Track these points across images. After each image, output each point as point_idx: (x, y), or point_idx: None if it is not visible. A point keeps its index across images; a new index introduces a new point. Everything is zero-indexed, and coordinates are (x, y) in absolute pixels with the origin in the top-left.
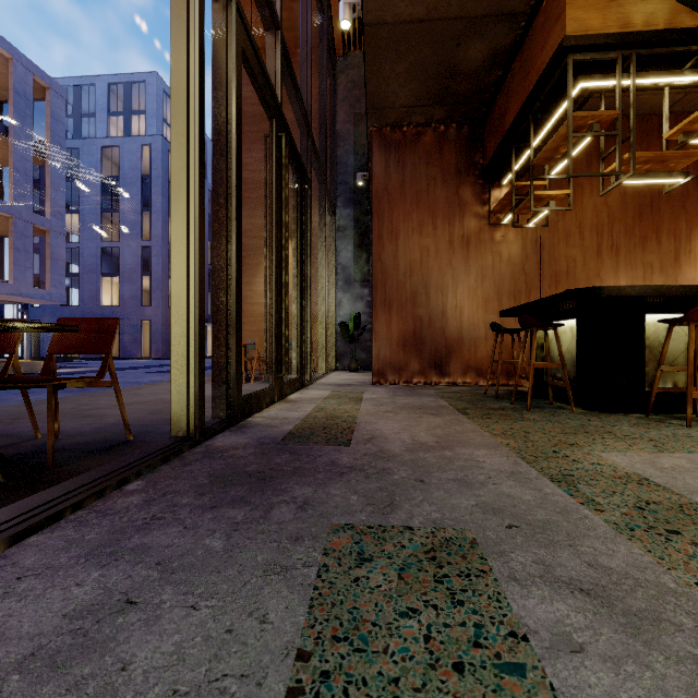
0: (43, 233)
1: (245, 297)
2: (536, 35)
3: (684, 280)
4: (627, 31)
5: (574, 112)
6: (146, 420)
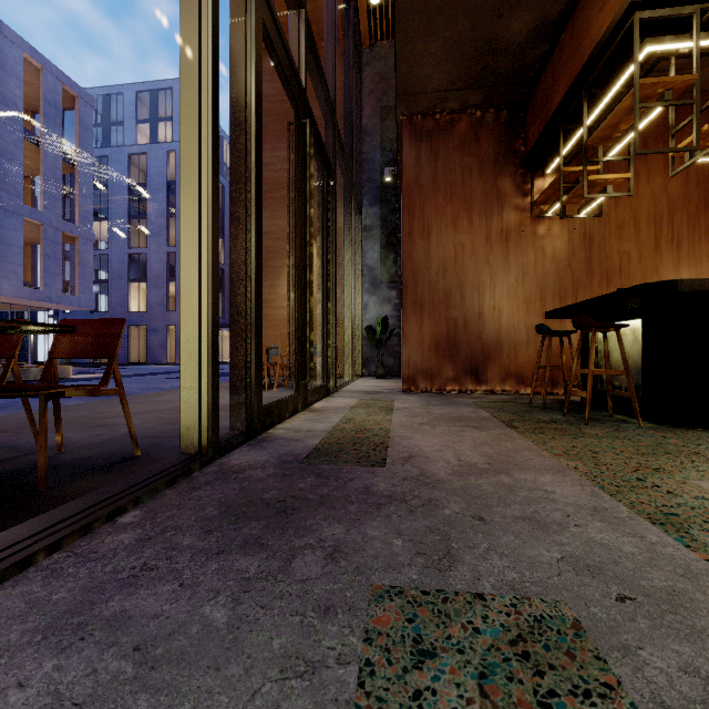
0: (72, 240)
1: (269, 300)
2: None
3: None
4: None
5: (641, 79)
6: (159, 431)
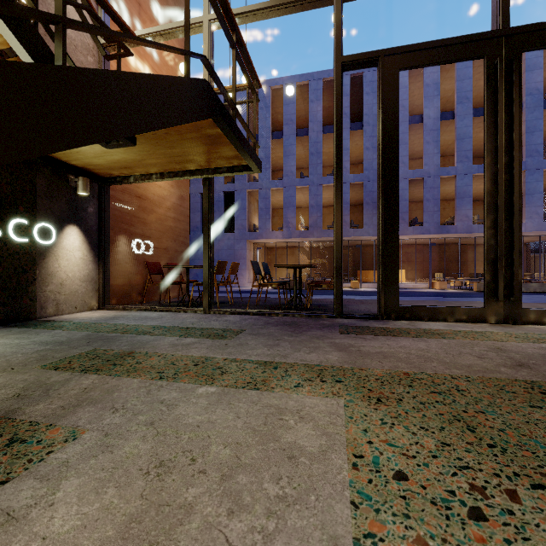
0: None
1: None
2: None
3: None
4: None
5: None
6: None
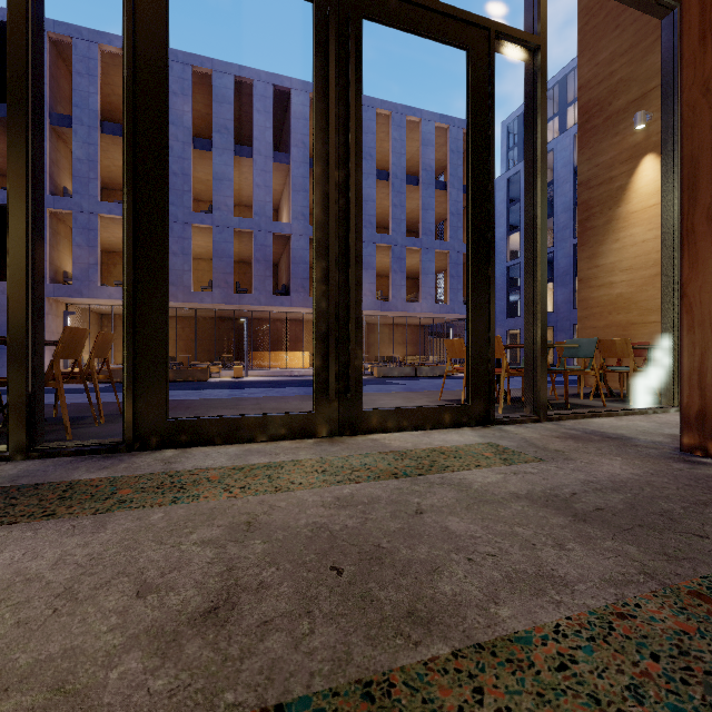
0: None
1: (587, 278)
2: None
3: None
4: None
5: None
6: None
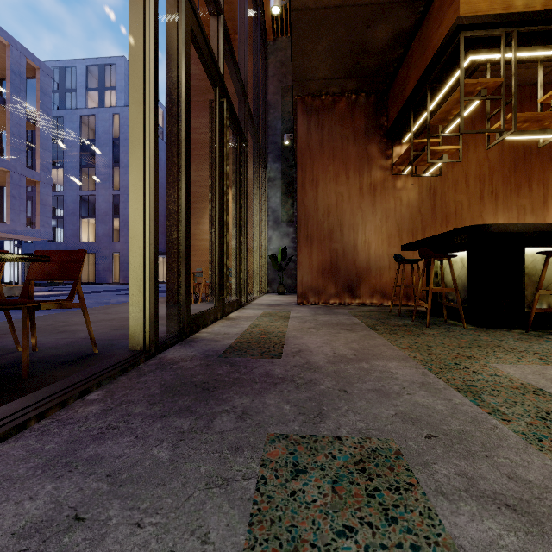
0: (34, 184)
1: (194, 234)
2: (432, 18)
3: (551, 220)
4: (510, 12)
5: (465, 80)
6: (111, 335)
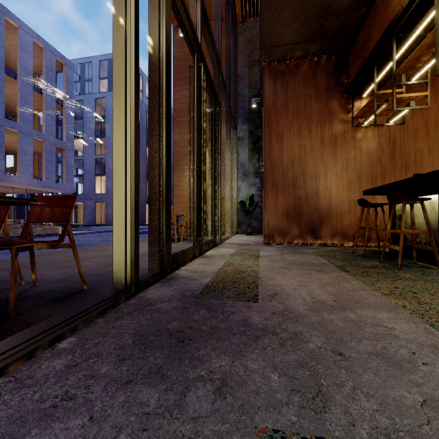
0: (61, 151)
1: (178, 185)
2: None
3: None
4: None
5: None
6: (103, 271)
